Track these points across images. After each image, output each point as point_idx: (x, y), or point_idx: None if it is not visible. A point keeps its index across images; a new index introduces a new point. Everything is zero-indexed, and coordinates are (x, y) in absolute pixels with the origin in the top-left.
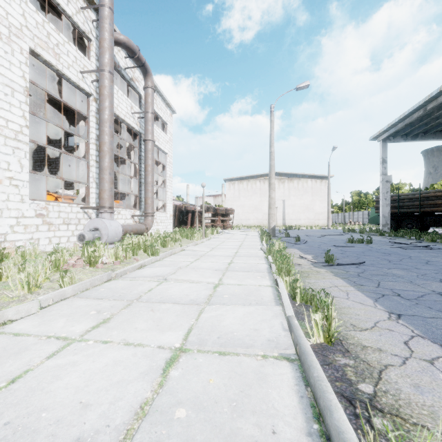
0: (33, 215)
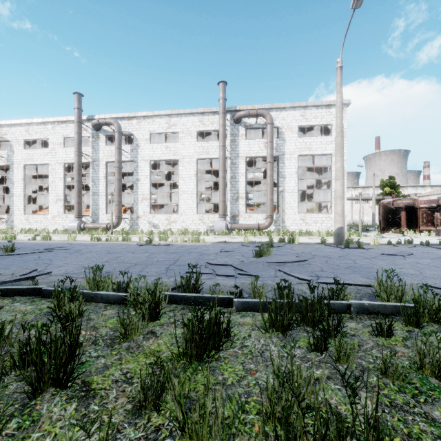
0: (198, 219)
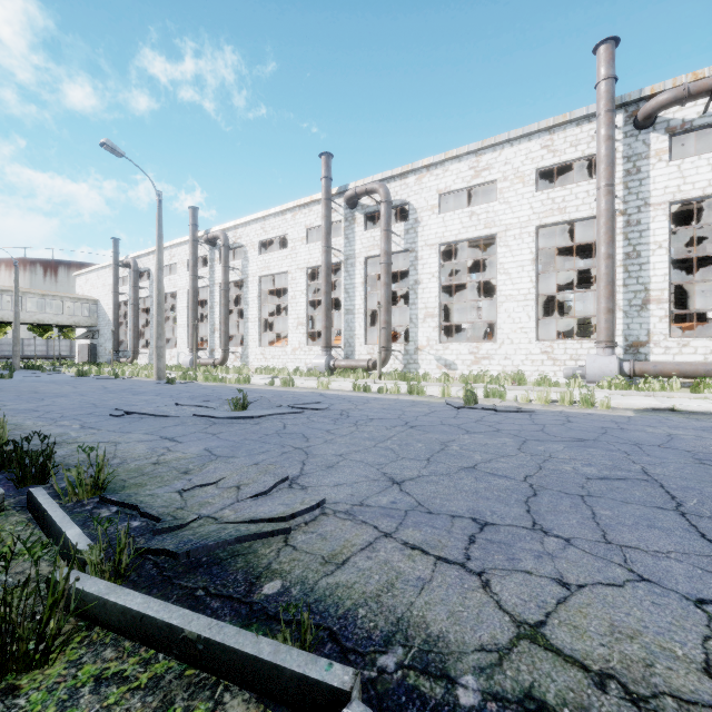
0: (539, 353)
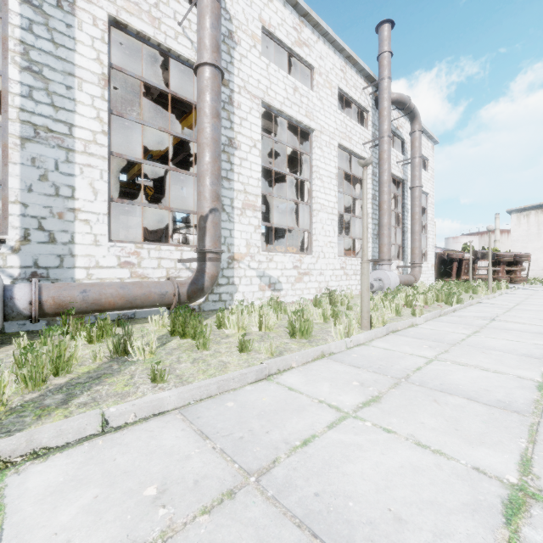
0: (339, 268)
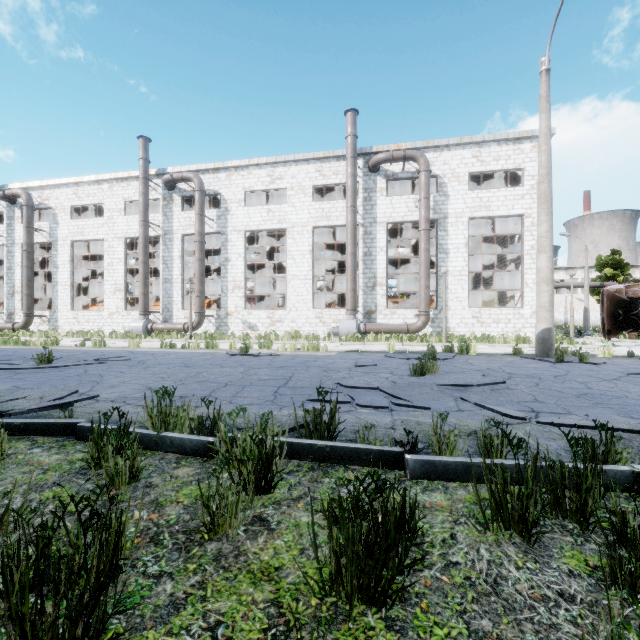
0: (314, 317)
